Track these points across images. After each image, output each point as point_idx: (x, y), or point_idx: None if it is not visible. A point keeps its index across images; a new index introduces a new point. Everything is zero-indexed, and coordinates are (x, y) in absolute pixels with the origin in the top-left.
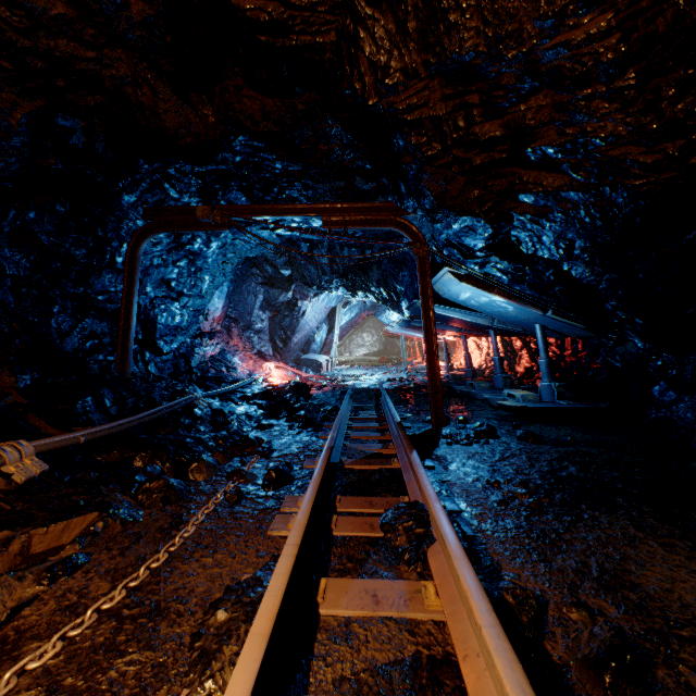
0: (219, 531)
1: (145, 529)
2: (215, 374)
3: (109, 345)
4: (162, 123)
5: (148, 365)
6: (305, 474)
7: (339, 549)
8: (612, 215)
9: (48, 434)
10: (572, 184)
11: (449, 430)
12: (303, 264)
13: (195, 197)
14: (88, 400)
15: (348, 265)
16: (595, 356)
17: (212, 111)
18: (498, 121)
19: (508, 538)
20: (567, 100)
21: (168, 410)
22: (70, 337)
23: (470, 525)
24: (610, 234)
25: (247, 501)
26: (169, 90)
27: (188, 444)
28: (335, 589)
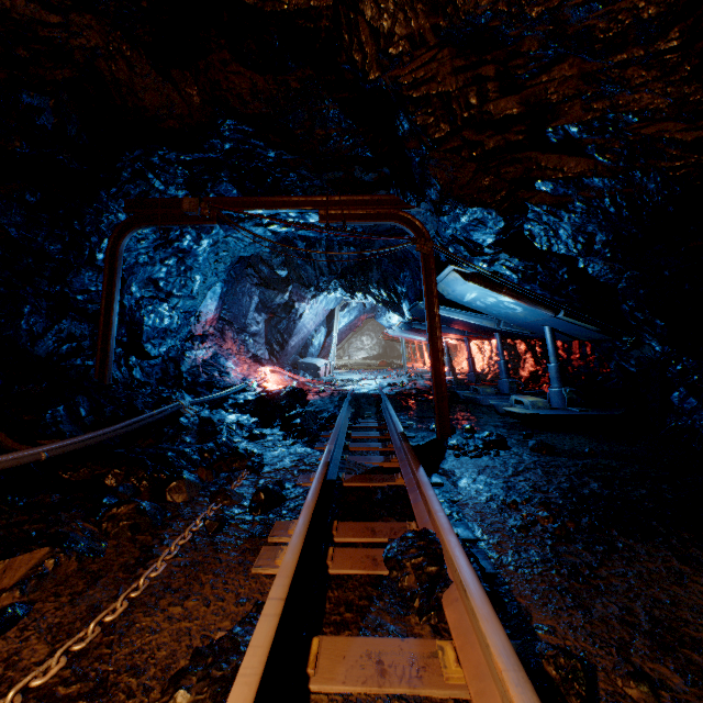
0: (193, 568)
1: (106, 566)
2: (207, 379)
3: (89, 348)
4: (141, 102)
5: (132, 370)
6: (298, 493)
7: (336, 593)
8: (641, 204)
9: (7, 449)
10: (597, 168)
11: (456, 440)
12: (300, 264)
13: (182, 189)
14: (60, 409)
15: (347, 266)
16: (608, 360)
17: (197, 90)
18: (515, 97)
19: (535, 576)
20: (597, 68)
21: (149, 420)
22: (42, 340)
23: (489, 559)
24: (637, 225)
25: (230, 528)
26: (147, 65)
27: (169, 458)
28: (330, 654)
